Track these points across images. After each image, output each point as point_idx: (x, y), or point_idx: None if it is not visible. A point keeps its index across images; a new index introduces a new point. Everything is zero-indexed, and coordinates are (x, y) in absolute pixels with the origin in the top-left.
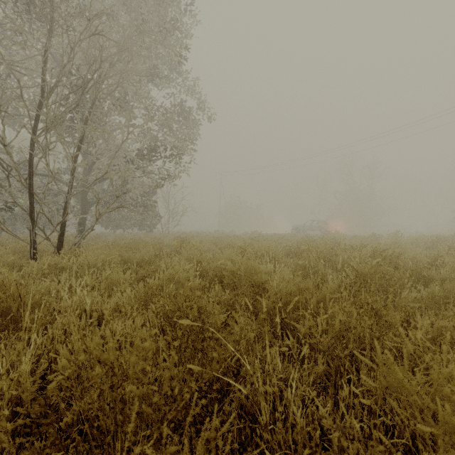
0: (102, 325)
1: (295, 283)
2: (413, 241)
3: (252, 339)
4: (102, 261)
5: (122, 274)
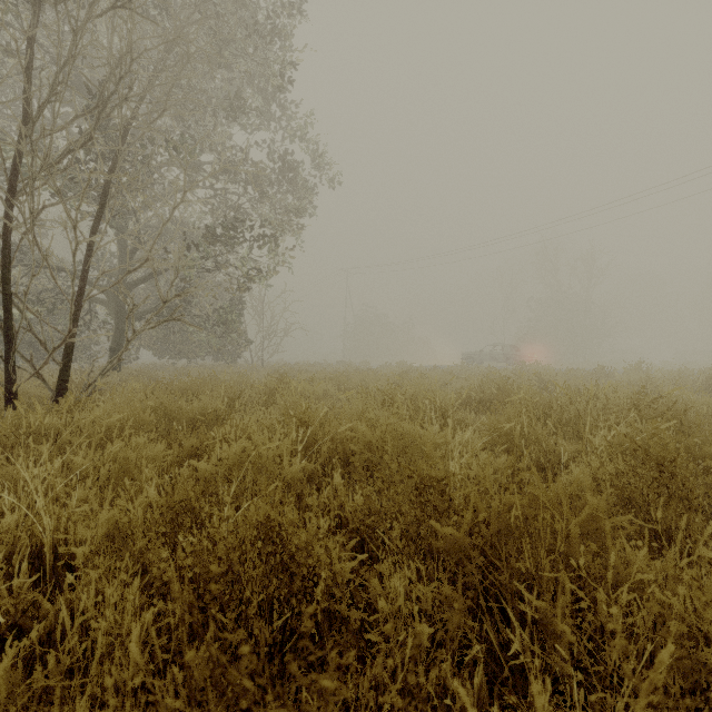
0: (64, 587)
1: (495, 467)
2: (674, 379)
3: (425, 641)
4: (120, 419)
5: (147, 450)
